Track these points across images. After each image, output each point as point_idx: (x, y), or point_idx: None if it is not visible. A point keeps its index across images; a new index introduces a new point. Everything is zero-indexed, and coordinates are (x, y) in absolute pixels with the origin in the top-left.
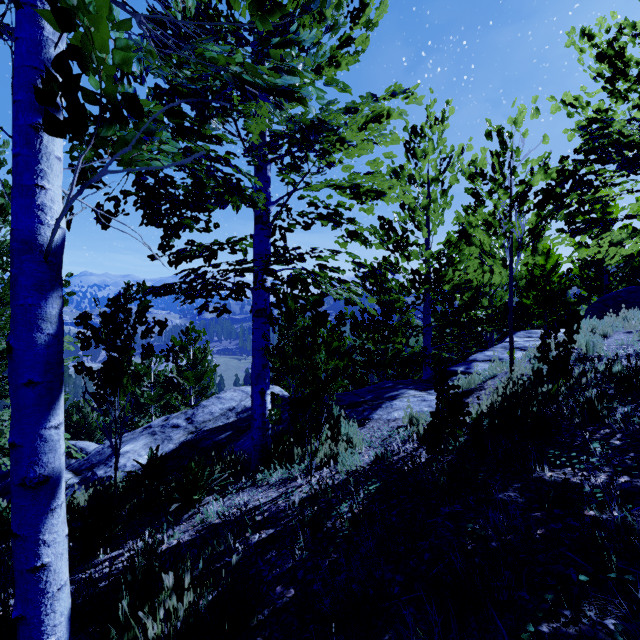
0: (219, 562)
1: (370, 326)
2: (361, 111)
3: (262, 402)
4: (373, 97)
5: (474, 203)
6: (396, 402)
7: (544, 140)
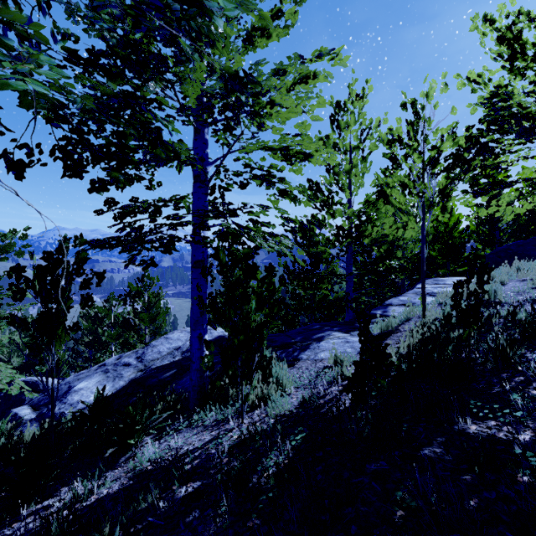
0: (141, 522)
1: (300, 274)
2: (289, 74)
3: (200, 346)
4: (300, 58)
5: (391, 166)
6: (322, 343)
7: (452, 111)
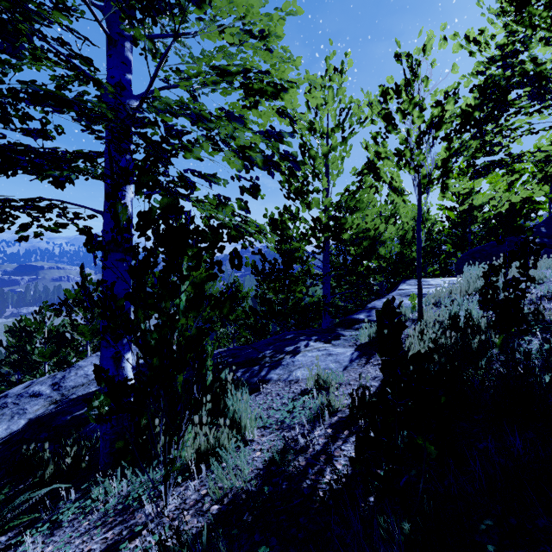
0: None
1: (271, 274)
2: None
3: (116, 371)
4: None
5: (385, 128)
6: (298, 357)
7: (453, 69)
